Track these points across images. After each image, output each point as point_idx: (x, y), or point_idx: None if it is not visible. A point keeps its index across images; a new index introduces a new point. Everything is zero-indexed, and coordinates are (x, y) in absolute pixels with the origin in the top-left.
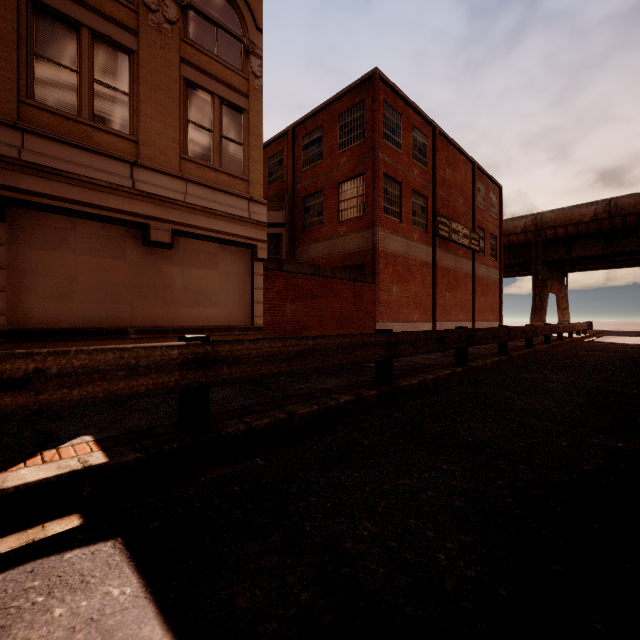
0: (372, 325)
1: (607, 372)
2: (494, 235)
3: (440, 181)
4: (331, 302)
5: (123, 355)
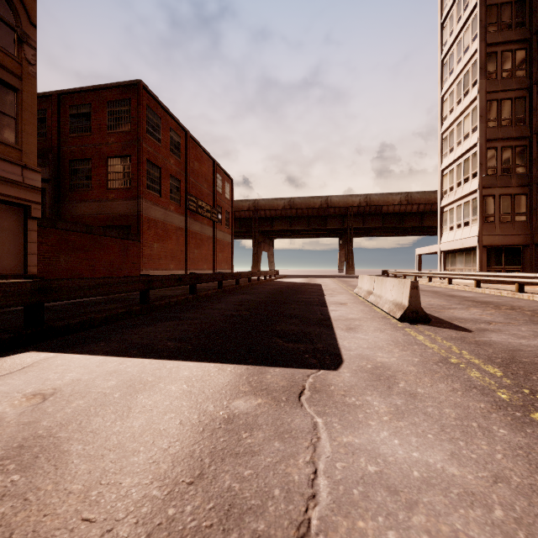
0: (137, 273)
1: (261, 294)
2: (228, 211)
3: (190, 170)
4: (102, 255)
5: (2, 286)
